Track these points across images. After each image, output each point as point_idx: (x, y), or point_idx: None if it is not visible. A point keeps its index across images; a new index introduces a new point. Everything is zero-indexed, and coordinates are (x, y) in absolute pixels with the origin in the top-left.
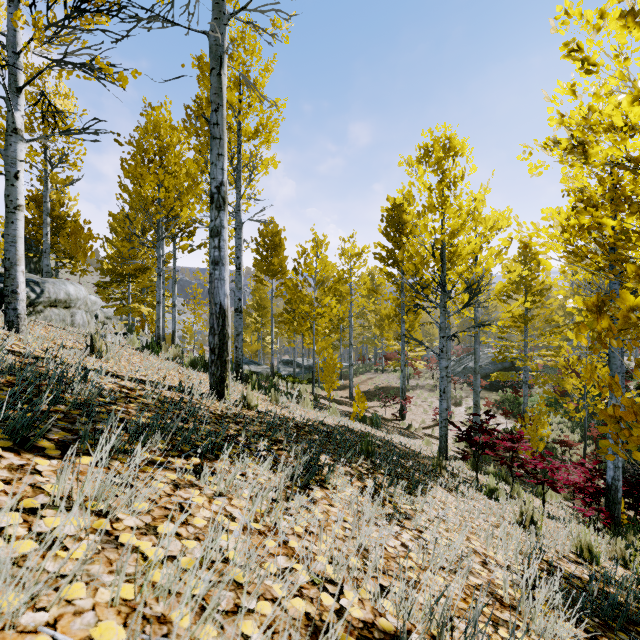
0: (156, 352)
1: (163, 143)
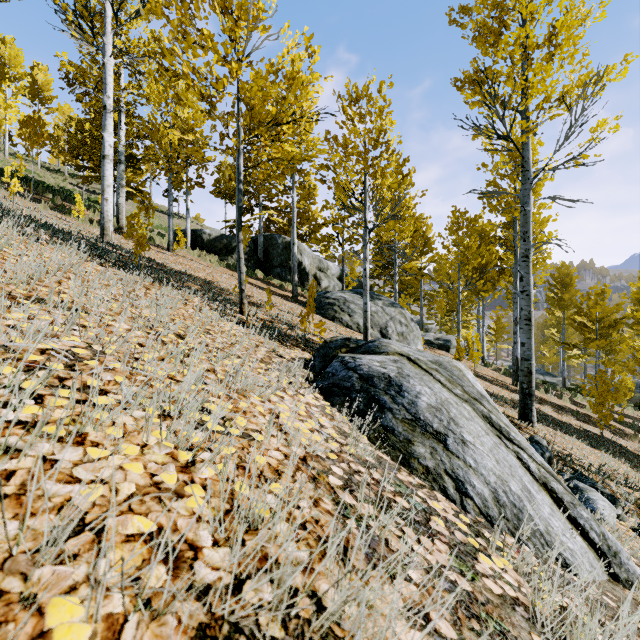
0: (488, 367)
1: (486, 263)
